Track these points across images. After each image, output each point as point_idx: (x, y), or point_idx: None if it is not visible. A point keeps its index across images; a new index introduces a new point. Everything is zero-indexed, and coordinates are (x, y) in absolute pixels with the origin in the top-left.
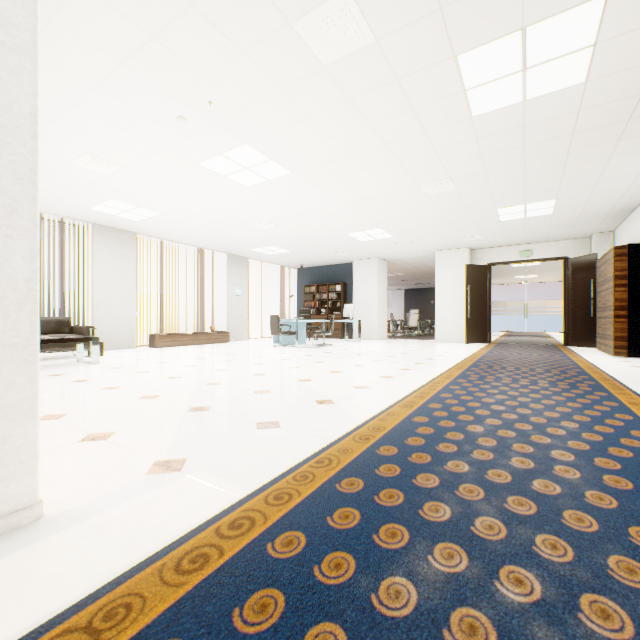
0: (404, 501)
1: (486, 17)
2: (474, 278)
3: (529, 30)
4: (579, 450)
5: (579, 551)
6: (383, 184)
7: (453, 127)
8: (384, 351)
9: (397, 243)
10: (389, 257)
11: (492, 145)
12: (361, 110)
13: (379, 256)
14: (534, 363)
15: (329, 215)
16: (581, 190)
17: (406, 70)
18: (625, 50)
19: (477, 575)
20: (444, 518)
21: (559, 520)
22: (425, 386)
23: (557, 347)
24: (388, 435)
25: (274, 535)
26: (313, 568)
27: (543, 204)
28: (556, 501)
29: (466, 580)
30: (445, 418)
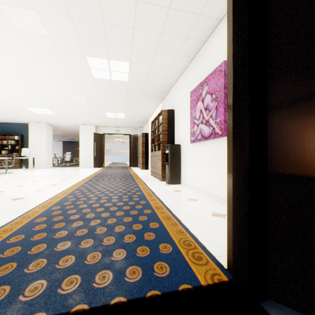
0: (64, 217)
1: (96, 50)
2: (97, 139)
3: (110, 60)
4: (120, 195)
5: (111, 213)
6: (51, 89)
7: (86, 78)
8: (51, 173)
9: (59, 117)
10: (54, 124)
11: (102, 89)
12: (40, 55)
13: (47, 122)
14: (118, 173)
15: (13, 95)
16: (132, 112)
17: (64, 51)
18: (137, 78)
19: (85, 224)
20: (77, 217)
21: (109, 209)
22: (73, 186)
23: (127, 167)
24: (56, 203)
25: (9, 239)
26: (30, 239)
27: (121, 114)
28: (110, 206)
29: (82, 225)
30: (81, 194)
